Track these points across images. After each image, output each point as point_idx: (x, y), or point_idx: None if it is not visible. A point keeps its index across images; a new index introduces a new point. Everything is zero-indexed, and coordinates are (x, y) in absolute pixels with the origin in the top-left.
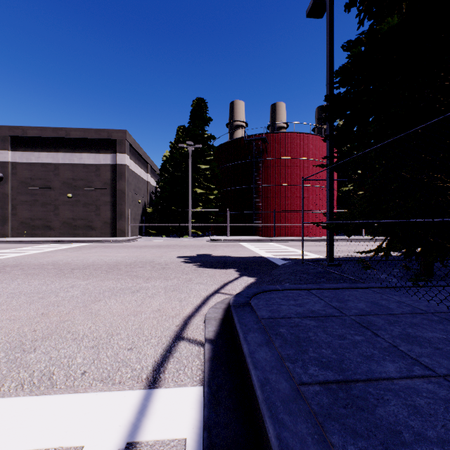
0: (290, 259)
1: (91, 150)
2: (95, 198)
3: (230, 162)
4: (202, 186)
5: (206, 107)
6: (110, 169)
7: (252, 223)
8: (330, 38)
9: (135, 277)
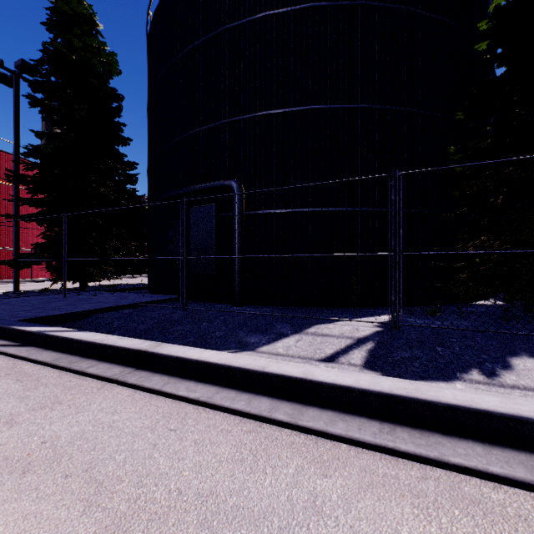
0: None
1: None
2: None
3: None
4: None
5: None
6: None
7: None
8: (16, 117)
9: None
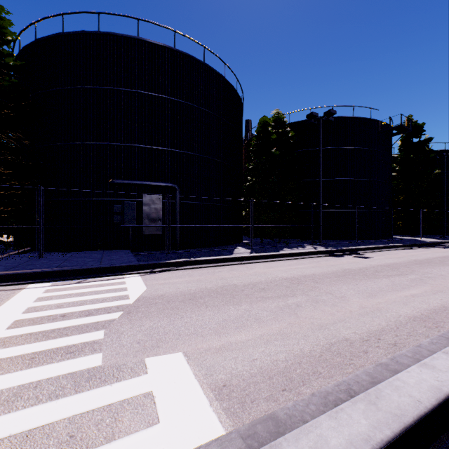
0: None
1: None
2: None
3: None
4: None
5: None
6: None
7: None
8: None
9: None
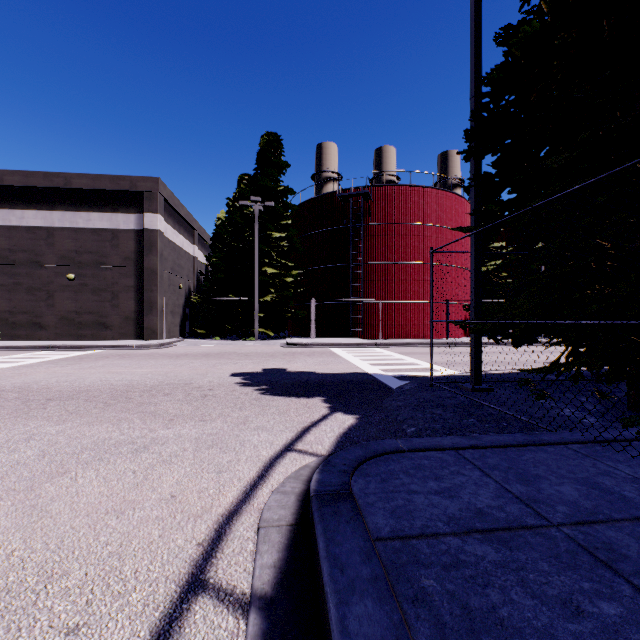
0: (409, 377)
1: (104, 207)
2: (110, 281)
3: (317, 229)
4: (274, 264)
5: (281, 147)
6: (135, 236)
7: (348, 319)
8: (475, 23)
9: (150, 416)
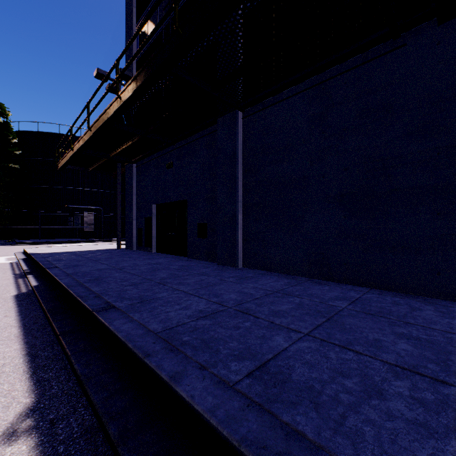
0: None
1: None
2: None
3: None
4: None
5: None
6: None
7: None
8: None
9: None
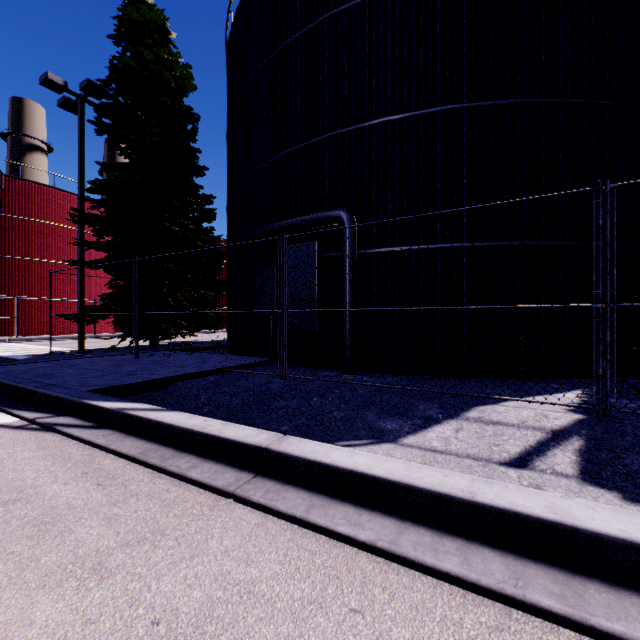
0: (38, 354)
1: None
2: None
3: None
4: None
5: None
6: None
7: None
8: (82, 148)
9: None
